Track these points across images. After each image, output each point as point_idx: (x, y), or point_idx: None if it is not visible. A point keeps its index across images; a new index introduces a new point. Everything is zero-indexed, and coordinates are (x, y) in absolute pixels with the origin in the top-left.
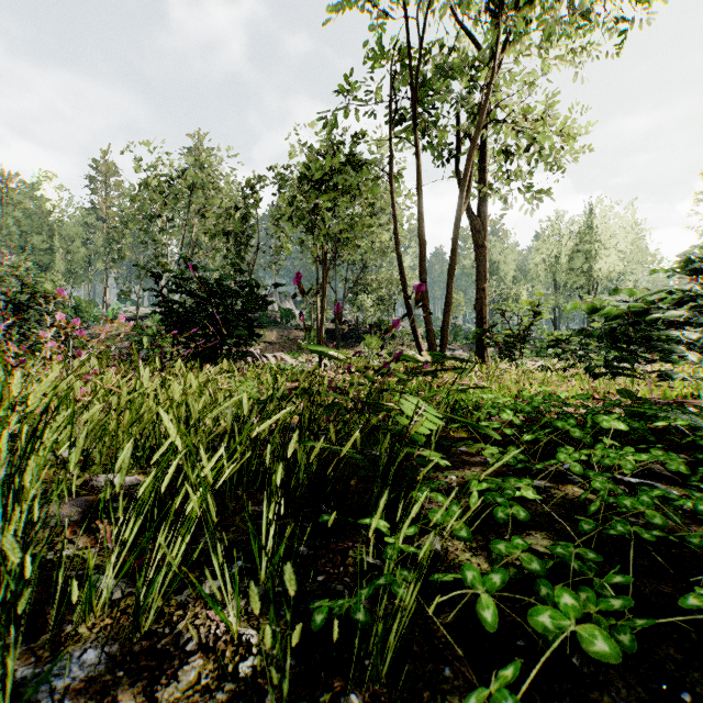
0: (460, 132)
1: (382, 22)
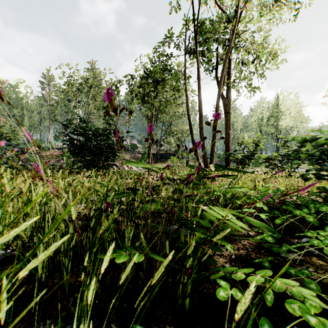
0: (217, 56)
1: None
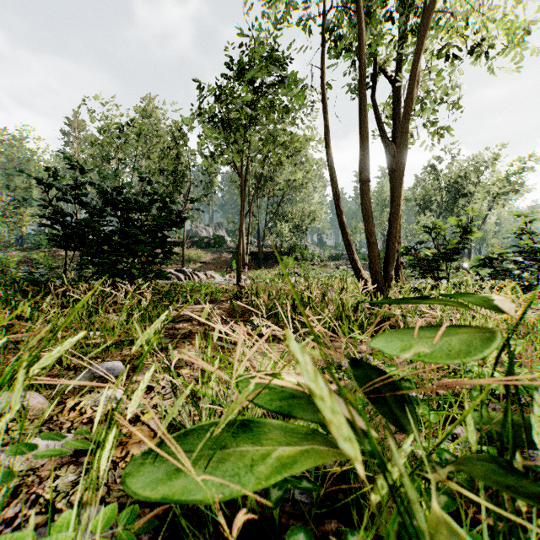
0: (376, 60)
1: None
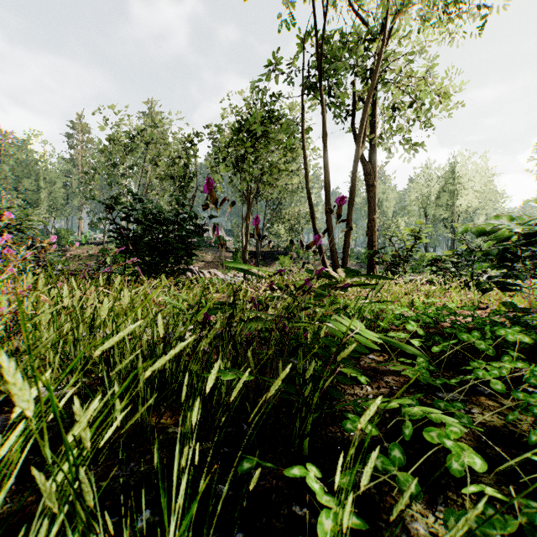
0: (355, 95)
1: (294, 2)
